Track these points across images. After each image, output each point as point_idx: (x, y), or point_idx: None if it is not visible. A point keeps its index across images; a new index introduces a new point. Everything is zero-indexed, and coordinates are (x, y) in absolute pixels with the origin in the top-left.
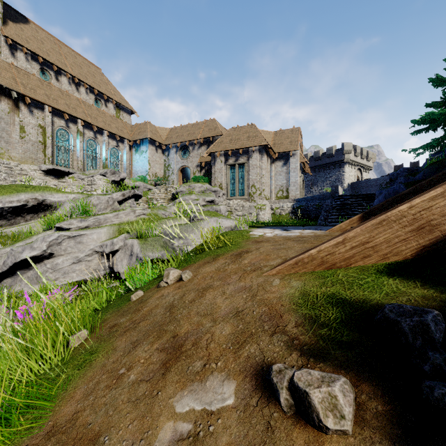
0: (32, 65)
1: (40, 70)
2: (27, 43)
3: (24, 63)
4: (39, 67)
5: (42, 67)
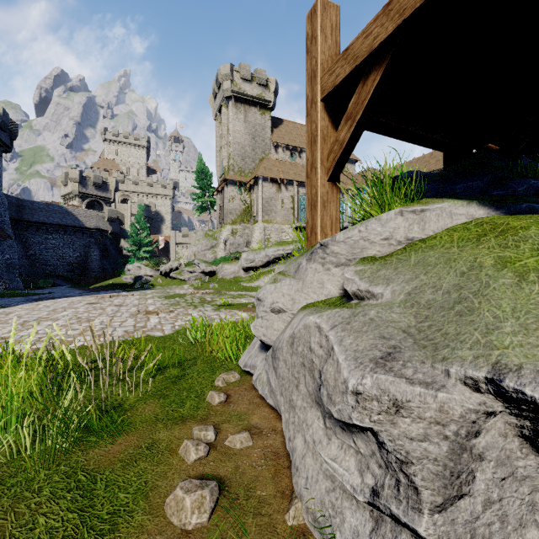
0: (286, 154)
1: (290, 155)
2: (283, 140)
3: (282, 155)
4: (289, 153)
5: (291, 152)
